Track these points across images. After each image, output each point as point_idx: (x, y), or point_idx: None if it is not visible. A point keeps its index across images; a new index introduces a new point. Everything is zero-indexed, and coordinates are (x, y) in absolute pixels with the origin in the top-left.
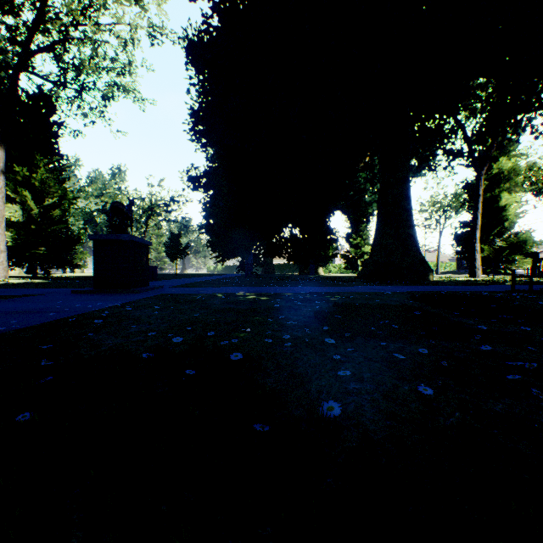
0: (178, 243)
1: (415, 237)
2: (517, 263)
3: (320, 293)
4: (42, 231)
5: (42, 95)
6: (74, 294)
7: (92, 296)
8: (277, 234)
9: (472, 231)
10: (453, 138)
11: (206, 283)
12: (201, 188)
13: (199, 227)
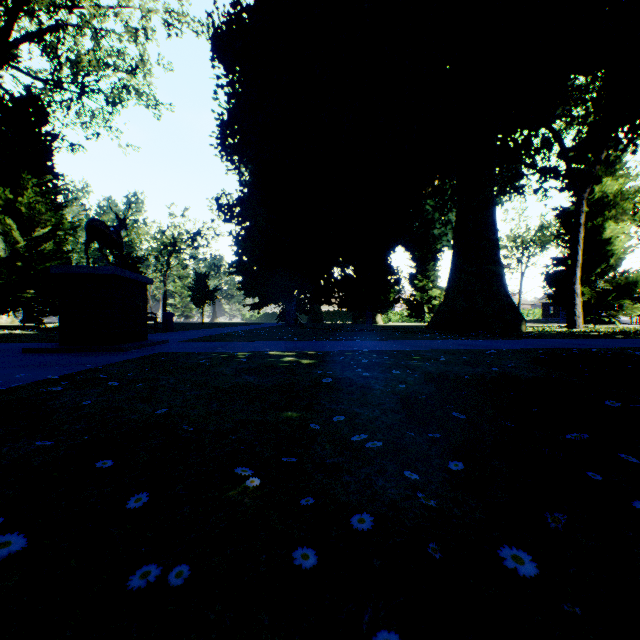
0: (205, 286)
1: (502, 276)
2: (625, 309)
3: (390, 352)
4: (31, 269)
5: (30, 98)
6: (23, 354)
7: (45, 357)
8: (325, 274)
9: (570, 269)
10: (549, 151)
11: (232, 336)
12: (234, 219)
13: (230, 265)
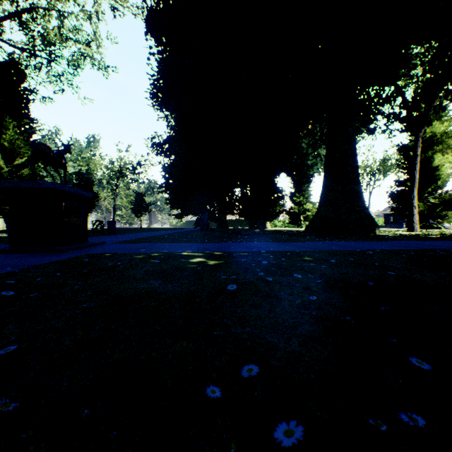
0: (142, 201)
1: (361, 193)
2: (449, 218)
3: (283, 253)
4: None
5: (12, 62)
6: None
7: None
8: (229, 192)
9: (410, 188)
10: (395, 101)
11: (158, 238)
12: (164, 153)
13: (159, 186)
